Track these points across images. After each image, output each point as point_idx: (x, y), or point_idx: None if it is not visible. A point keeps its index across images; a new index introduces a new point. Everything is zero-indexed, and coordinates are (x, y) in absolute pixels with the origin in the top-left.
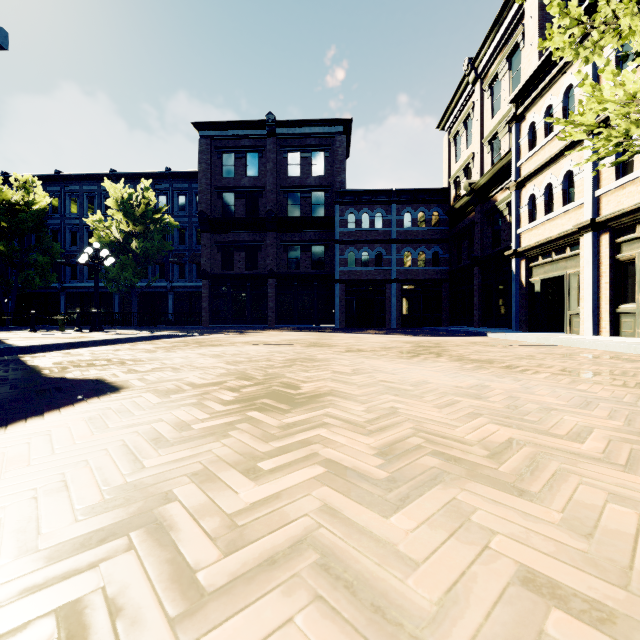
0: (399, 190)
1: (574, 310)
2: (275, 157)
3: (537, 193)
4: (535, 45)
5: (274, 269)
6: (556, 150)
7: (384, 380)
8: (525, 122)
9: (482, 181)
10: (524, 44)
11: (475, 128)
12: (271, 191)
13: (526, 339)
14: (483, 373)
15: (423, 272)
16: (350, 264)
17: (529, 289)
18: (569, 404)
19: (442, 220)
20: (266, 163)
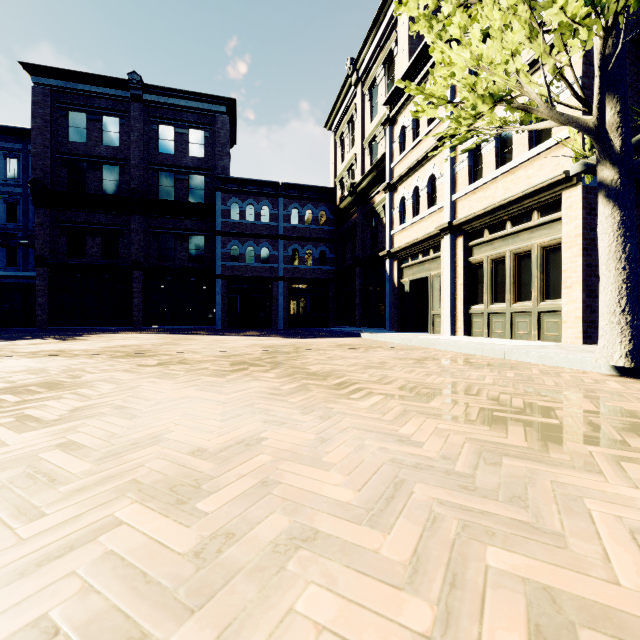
0: (286, 184)
1: (436, 310)
2: (142, 127)
3: (407, 195)
4: (406, 52)
5: (141, 260)
6: (422, 153)
7: (76, 440)
8: (397, 125)
9: (362, 182)
10: (397, 51)
11: (357, 130)
12: (137, 166)
13: (393, 340)
14: (293, 402)
15: (310, 271)
16: (234, 259)
17: (401, 290)
18: (359, 499)
19: (329, 220)
20: (130, 132)
